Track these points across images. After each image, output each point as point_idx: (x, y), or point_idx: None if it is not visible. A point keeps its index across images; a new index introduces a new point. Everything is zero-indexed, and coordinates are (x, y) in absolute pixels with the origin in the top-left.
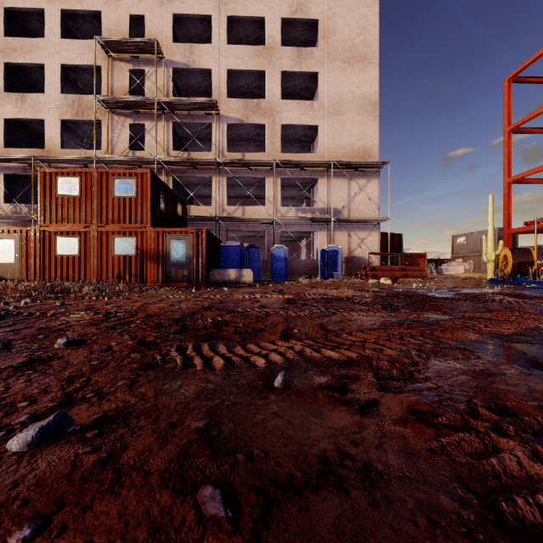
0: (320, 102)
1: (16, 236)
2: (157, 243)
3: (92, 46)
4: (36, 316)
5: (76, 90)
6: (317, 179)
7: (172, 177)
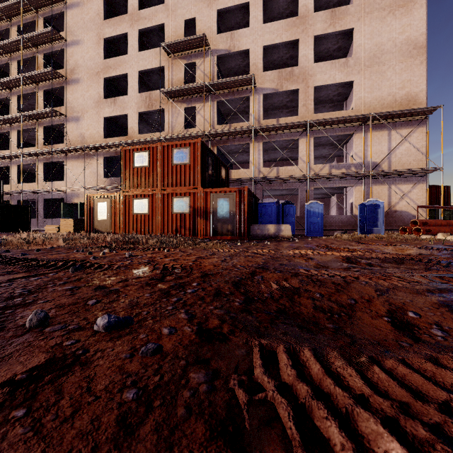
0: (355, 57)
1: (108, 200)
2: (206, 202)
3: (158, 52)
4: (103, 269)
5: (148, 90)
6: (351, 135)
7: (217, 147)
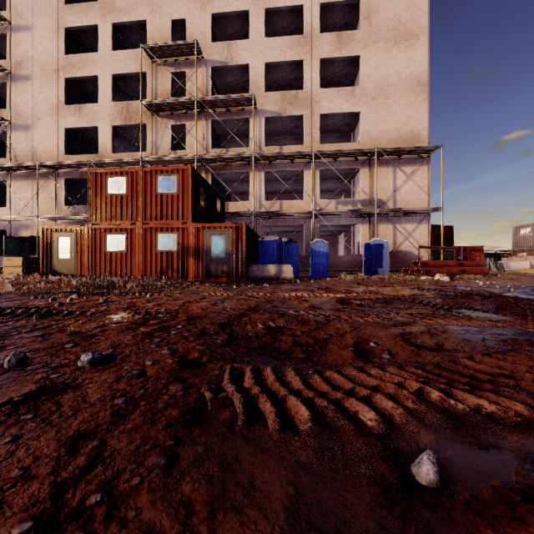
0: (362, 87)
1: (72, 234)
2: (197, 239)
3: (138, 54)
4: (75, 315)
5: (125, 98)
6: (358, 169)
7: (211, 174)
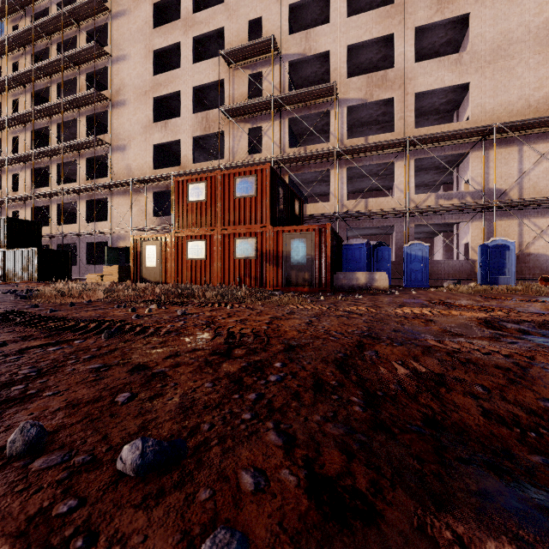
0: (472, 51)
1: (157, 242)
2: (276, 244)
3: (216, 62)
4: (147, 334)
5: (205, 109)
6: (466, 154)
7: (288, 176)
